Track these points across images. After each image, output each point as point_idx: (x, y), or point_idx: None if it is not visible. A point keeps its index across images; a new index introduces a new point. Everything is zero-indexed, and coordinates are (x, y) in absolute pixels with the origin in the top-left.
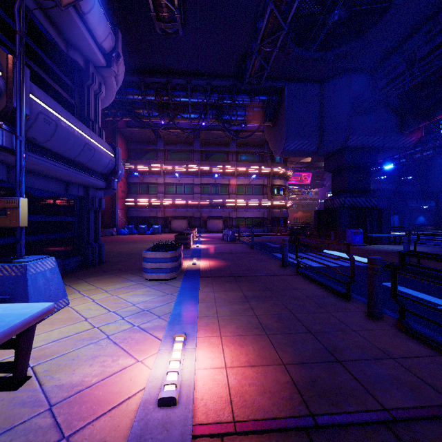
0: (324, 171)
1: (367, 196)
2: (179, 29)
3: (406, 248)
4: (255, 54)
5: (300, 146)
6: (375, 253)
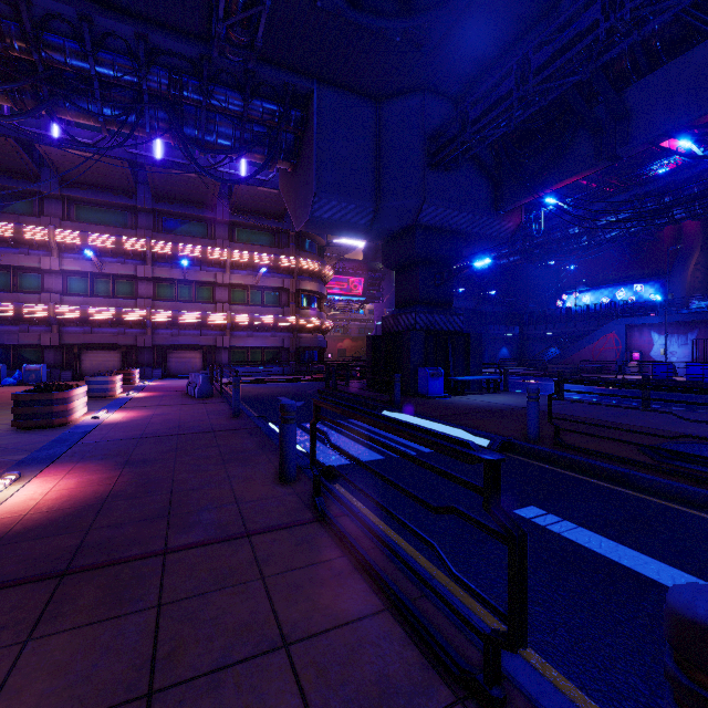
0: (382, 277)
1: (448, 312)
2: None
3: (534, 410)
4: None
5: (341, 213)
6: (470, 415)
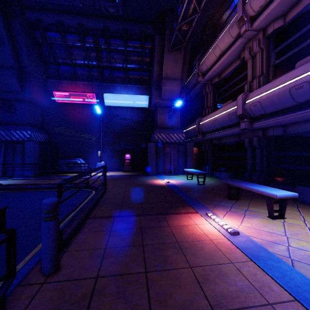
0: None
1: None
2: None
3: None
4: None
5: None
6: None
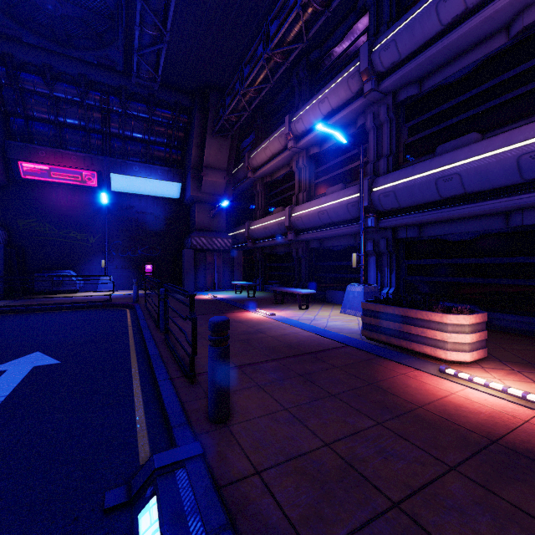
0: None
1: None
2: None
3: None
4: None
5: None
6: None
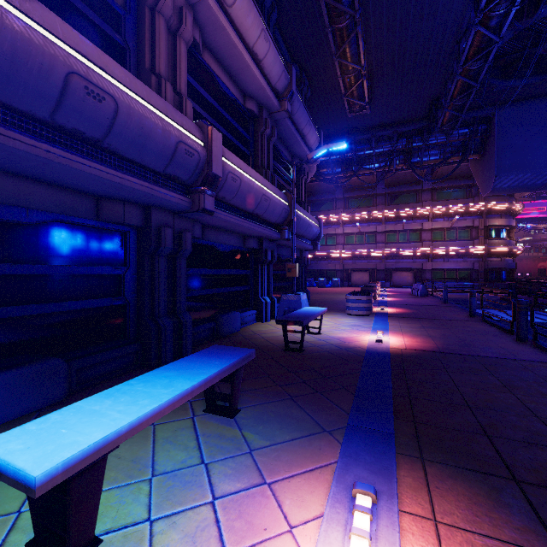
0: None
1: None
2: (367, 112)
3: None
4: (444, 111)
5: (518, 181)
6: None
